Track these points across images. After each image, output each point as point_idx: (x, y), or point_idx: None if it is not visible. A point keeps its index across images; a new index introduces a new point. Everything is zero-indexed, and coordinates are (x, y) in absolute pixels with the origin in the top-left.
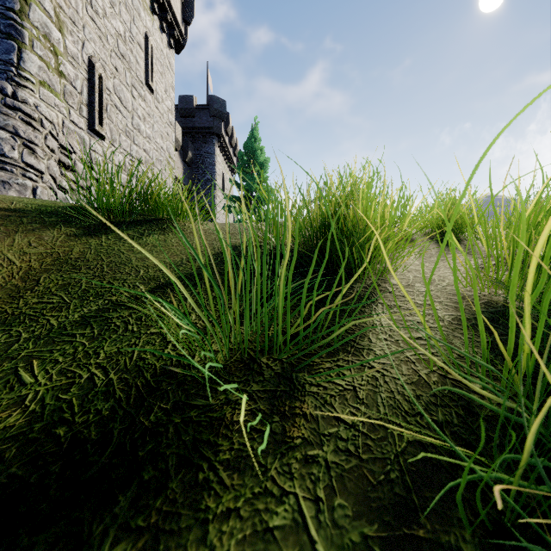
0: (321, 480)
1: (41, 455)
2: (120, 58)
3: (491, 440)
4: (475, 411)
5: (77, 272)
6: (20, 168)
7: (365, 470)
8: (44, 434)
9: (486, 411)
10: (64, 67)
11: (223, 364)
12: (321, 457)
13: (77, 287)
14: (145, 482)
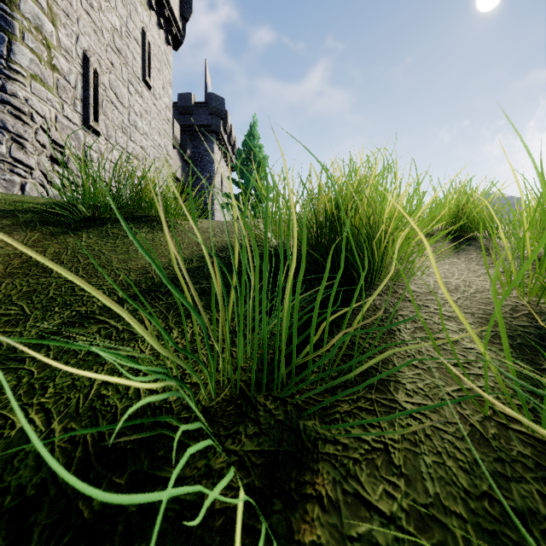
0: None
1: None
2: (116, 53)
3: None
4: None
5: (46, 276)
6: (7, 163)
7: None
8: None
9: None
10: (57, 61)
11: (206, 406)
12: None
13: (44, 294)
14: None
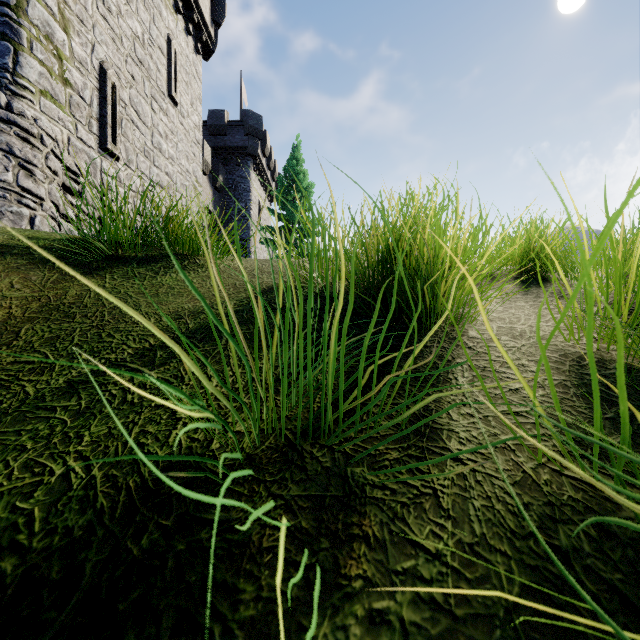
0: None
1: None
2: (137, 64)
3: None
4: (612, 531)
5: (69, 321)
6: (14, 193)
7: (462, 638)
8: None
9: (628, 529)
10: (69, 74)
11: (251, 453)
12: (394, 613)
13: (68, 341)
14: None
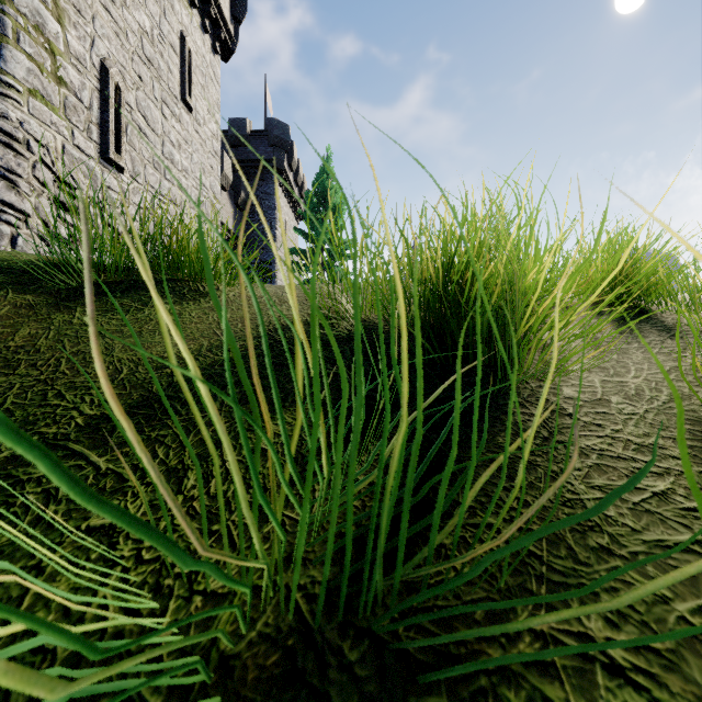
0: None
1: None
2: (145, 63)
3: None
4: None
5: (8, 373)
6: None
7: None
8: None
9: None
10: (64, 72)
11: (228, 652)
12: None
13: None
14: None
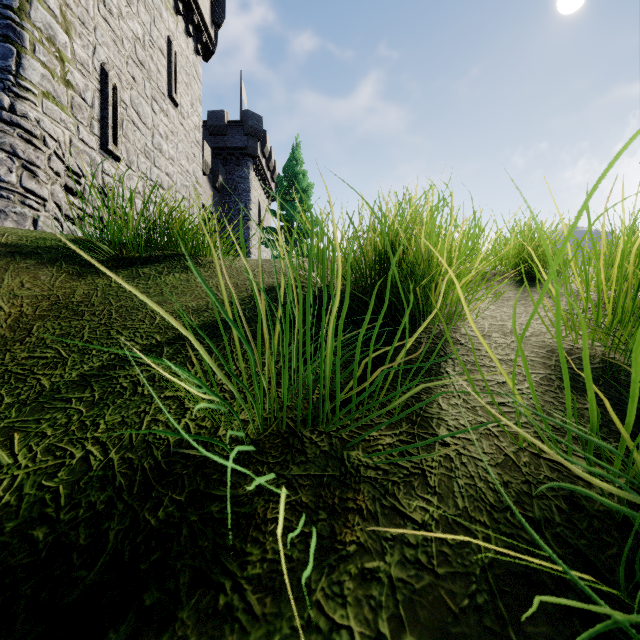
0: (384, 607)
1: (11, 569)
2: (138, 65)
3: (606, 546)
4: (582, 505)
5: (78, 319)
6: (18, 194)
7: (442, 591)
8: (17, 537)
9: (596, 504)
10: (71, 76)
11: (255, 439)
12: (383, 571)
13: (78, 337)
14: (146, 609)
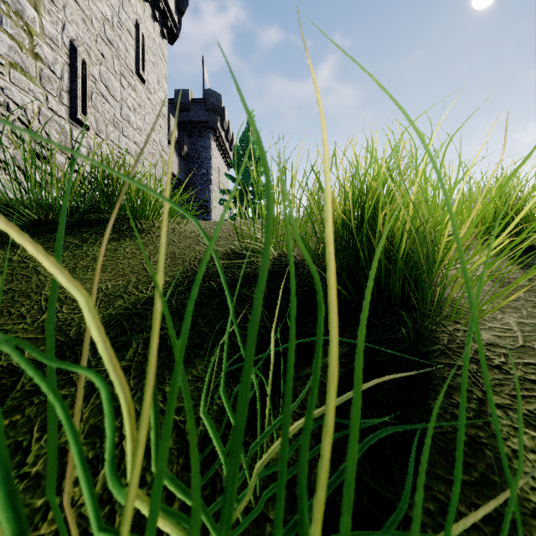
0: None
1: None
2: (107, 43)
3: None
4: None
5: None
6: None
7: None
8: None
9: None
10: (40, 49)
11: None
12: None
13: None
14: None
